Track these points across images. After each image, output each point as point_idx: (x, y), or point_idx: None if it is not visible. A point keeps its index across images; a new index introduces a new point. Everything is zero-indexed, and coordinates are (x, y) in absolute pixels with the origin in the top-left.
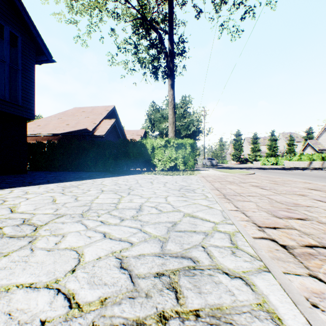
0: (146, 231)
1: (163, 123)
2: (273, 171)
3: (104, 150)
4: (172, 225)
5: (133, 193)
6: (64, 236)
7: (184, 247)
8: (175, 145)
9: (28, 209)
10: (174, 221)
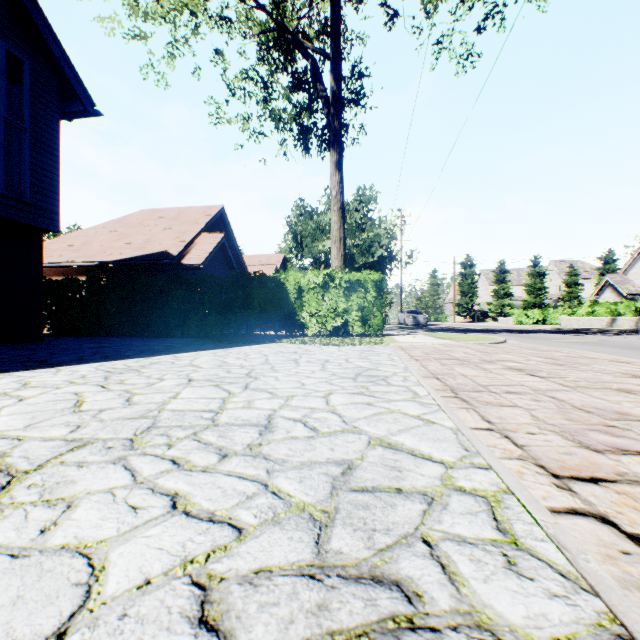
0: (280, 488)
1: (320, 241)
2: (541, 338)
3: (200, 294)
4: (343, 471)
5: (255, 386)
6: (72, 506)
7: (377, 544)
8: (344, 284)
9: (13, 425)
10: (348, 459)
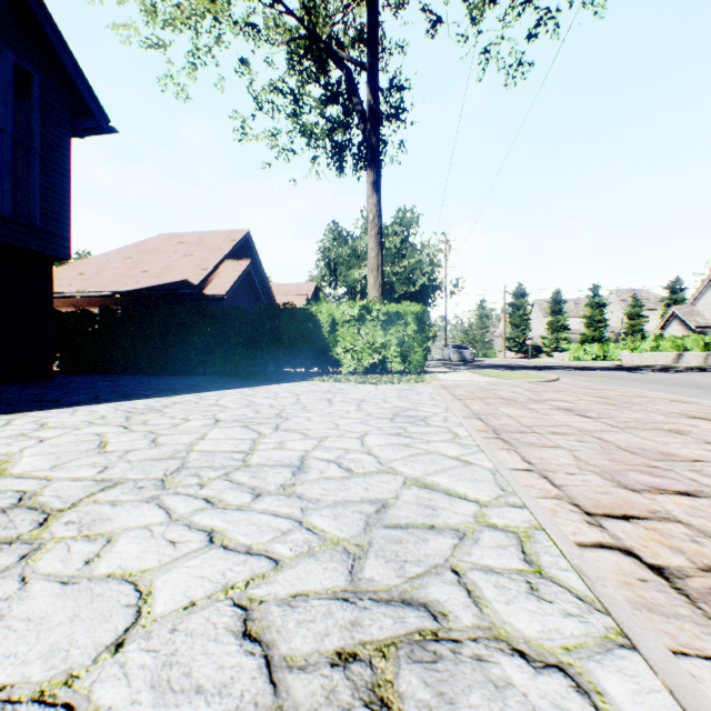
0: (315, 525)
1: (355, 269)
2: (598, 375)
3: (224, 328)
4: (377, 509)
5: (286, 427)
6: (112, 541)
7: (408, 573)
8: (382, 317)
9: (38, 466)
10: (383, 498)
